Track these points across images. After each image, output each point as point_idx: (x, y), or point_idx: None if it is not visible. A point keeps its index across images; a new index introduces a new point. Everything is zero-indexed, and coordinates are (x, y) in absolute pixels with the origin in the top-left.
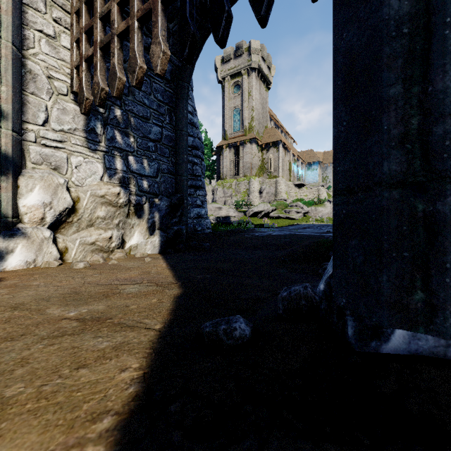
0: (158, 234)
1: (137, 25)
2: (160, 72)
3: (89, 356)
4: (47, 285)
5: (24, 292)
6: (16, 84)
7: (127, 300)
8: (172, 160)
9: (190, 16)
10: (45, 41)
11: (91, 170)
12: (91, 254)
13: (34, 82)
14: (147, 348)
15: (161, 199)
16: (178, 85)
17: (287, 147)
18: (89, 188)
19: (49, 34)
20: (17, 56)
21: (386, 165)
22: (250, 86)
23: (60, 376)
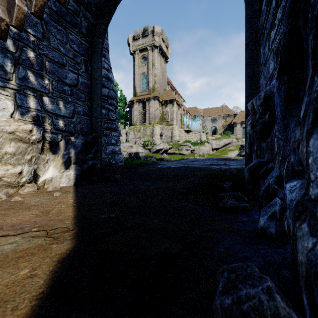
0: (74, 168)
1: None
2: None
3: None
4: None
5: None
6: None
7: None
8: (87, 104)
9: None
10: None
11: None
12: None
13: None
14: None
15: (76, 137)
16: (93, 40)
17: (179, 104)
18: None
19: None
20: None
21: None
22: (154, 59)
23: None
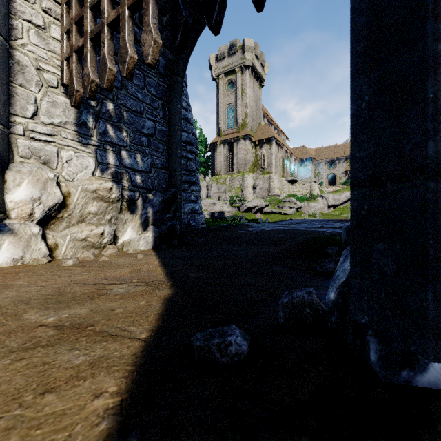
0: (152, 229)
1: (128, 14)
2: (151, 62)
3: (60, 375)
4: (30, 285)
5: (4, 293)
6: (3, 75)
7: (113, 302)
8: (166, 155)
9: (182, 2)
10: (34, 31)
11: (82, 165)
12: (82, 250)
13: (22, 73)
14: (129, 364)
15: (154, 194)
16: (172, 80)
17: (280, 144)
18: (81, 183)
19: (38, 24)
20: (4, 46)
21: (432, 146)
22: (244, 83)
23: (20, 405)
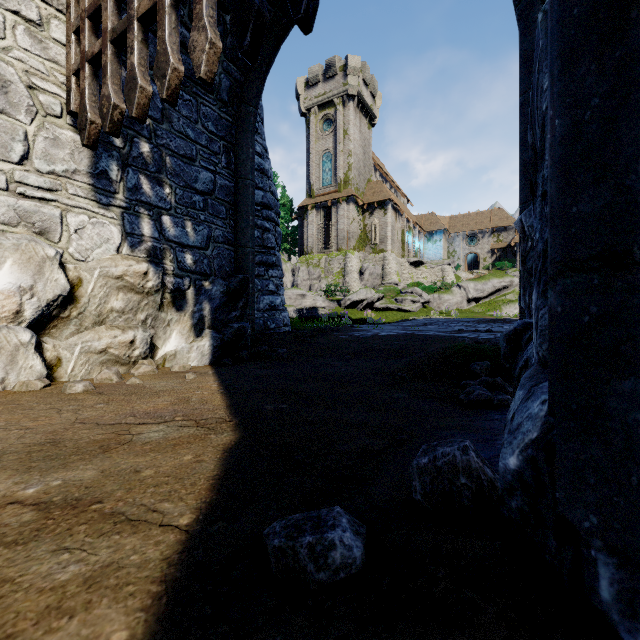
0: (209, 335)
1: (169, 1)
2: (205, 76)
3: (27, 606)
4: (9, 427)
5: None
6: None
7: (139, 458)
8: (230, 223)
9: None
10: (23, 29)
11: (101, 237)
12: (101, 367)
13: (4, 93)
14: (155, 580)
15: (213, 281)
16: (240, 110)
17: (398, 209)
18: (98, 264)
19: (31, 18)
20: None
21: None
22: (346, 121)
23: None
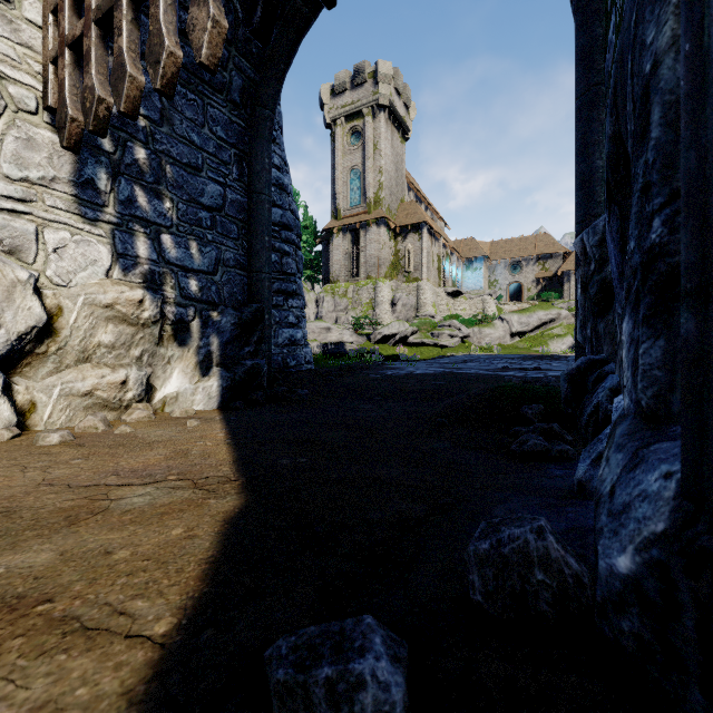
0: (218, 374)
1: None
2: (207, 61)
3: None
4: None
5: None
6: None
7: (114, 533)
8: (243, 244)
9: None
10: None
11: (86, 258)
12: (85, 413)
13: None
14: None
15: (222, 312)
16: (254, 114)
17: (434, 233)
18: (83, 290)
19: None
20: None
21: None
22: (377, 134)
23: None
